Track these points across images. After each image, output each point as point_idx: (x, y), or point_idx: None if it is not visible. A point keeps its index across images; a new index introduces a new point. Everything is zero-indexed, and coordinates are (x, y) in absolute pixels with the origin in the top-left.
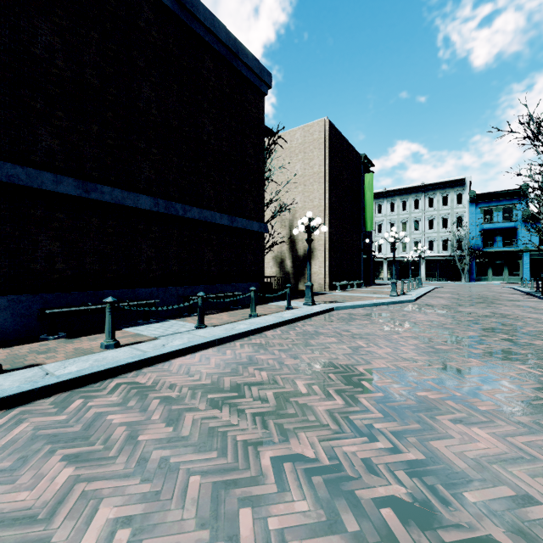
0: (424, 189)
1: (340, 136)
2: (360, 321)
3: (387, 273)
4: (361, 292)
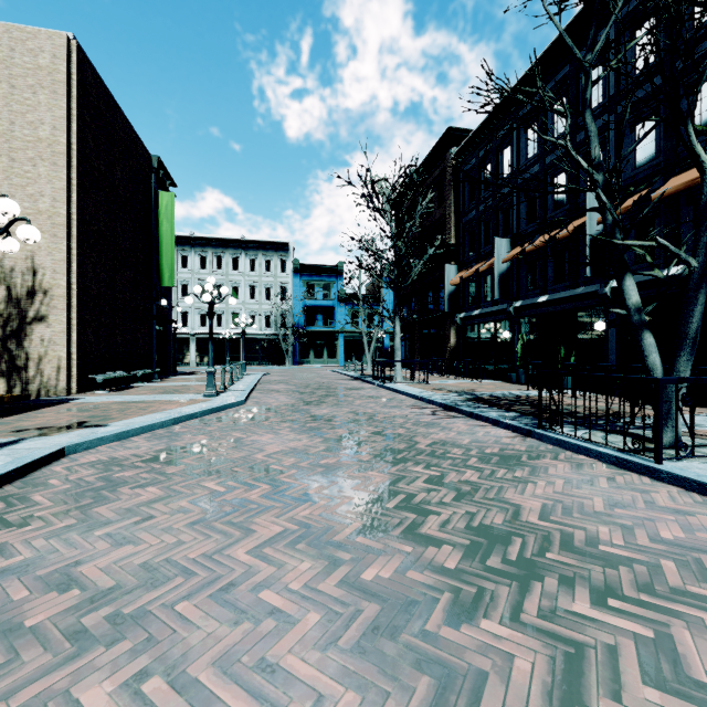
0: (245, 246)
1: (109, 95)
2: (132, 490)
3: (196, 356)
4: (150, 391)
